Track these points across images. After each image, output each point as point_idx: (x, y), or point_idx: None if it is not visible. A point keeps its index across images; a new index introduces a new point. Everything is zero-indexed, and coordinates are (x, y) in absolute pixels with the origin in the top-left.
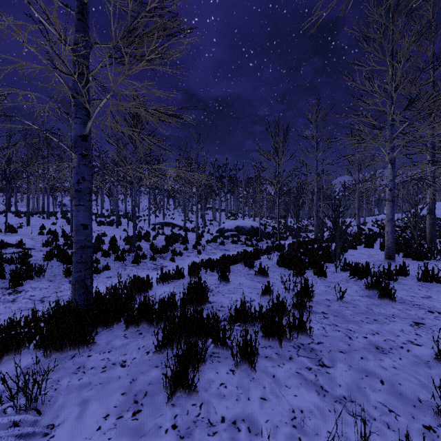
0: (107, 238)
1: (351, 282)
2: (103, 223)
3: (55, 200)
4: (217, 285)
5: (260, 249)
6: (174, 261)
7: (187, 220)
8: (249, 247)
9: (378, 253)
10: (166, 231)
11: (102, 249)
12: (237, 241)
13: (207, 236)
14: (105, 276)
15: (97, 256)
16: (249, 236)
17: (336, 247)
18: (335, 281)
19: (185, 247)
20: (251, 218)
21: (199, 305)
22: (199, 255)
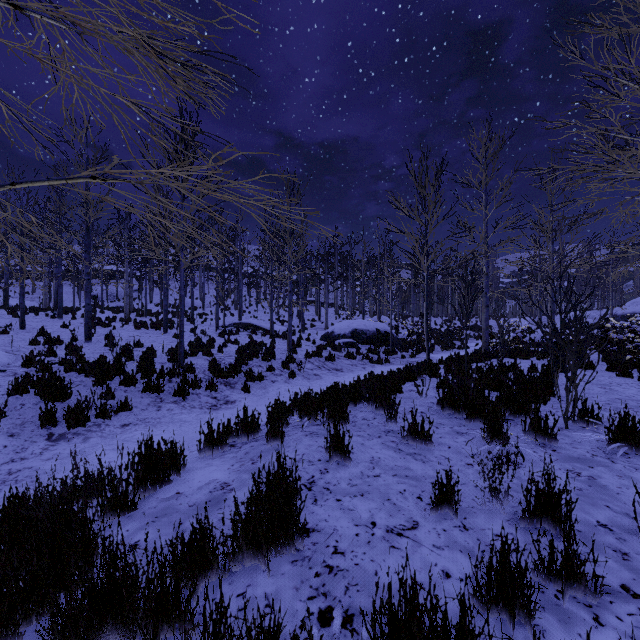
0: (143, 350)
1: (619, 459)
2: (144, 325)
3: (79, 289)
4: (323, 465)
5: (399, 372)
6: (249, 391)
7: (277, 319)
8: (374, 363)
9: (618, 382)
10: (242, 337)
11: (124, 371)
12: (354, 354)
13: (307, 345)
14: (118, 423)
15: (112, 384)
16: (372, 345)
17: (567, 378)
18: (580, 456)
19: (269, 366)
20: (375, 317)
21: (277, 549)
22: (292, 379)
